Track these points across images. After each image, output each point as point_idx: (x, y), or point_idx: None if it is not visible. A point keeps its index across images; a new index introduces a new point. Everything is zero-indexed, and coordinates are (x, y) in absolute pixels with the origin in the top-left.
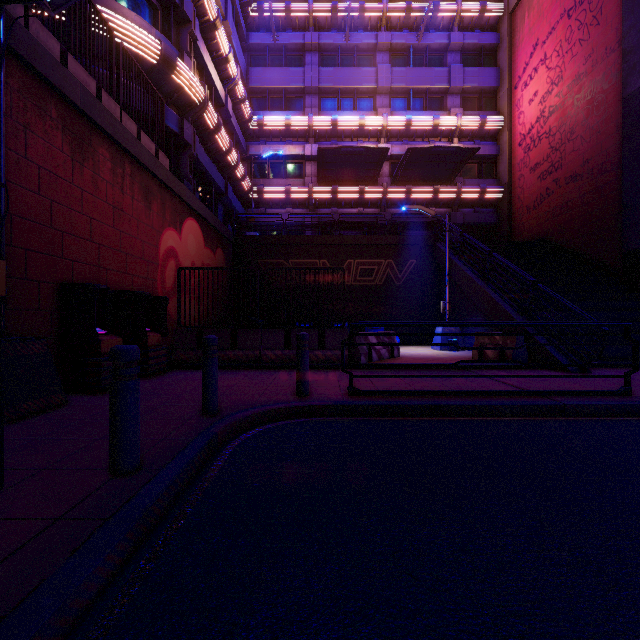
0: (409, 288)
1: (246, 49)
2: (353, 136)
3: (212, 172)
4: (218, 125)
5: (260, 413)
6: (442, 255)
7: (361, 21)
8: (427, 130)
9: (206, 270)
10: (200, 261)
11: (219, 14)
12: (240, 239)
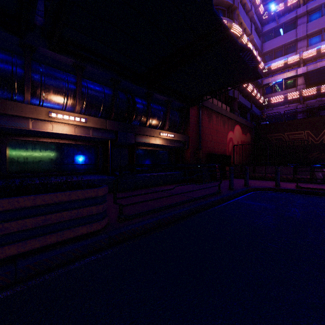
0: None
1: (261, 35)
2: None
3: (245, 103)
4: (247, 84)
5: (261, 188)
6: None
7: None
8: None
9: (242, 143)
10: (240, 140)
11: (248, 40)
12: (258, 127)
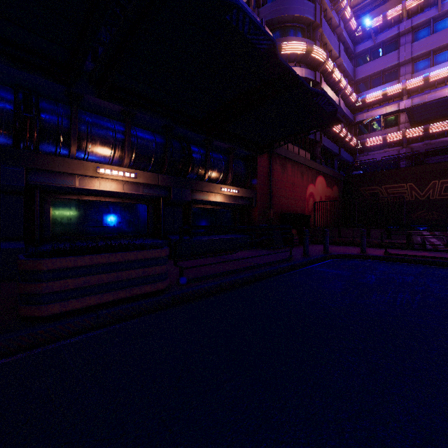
0: None
1: (353, 57)
2: (446, 81)
3: (330, 147)
4: None
5: (343, 254)
6: None
7: None
8: None
9: (327, 199)
10: (324, 195)
11: (334, 66)
12: (348, 177)
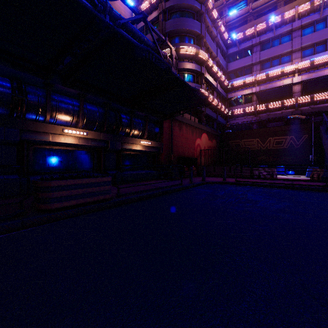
0: (303, 148)
1: (226, 56)
2: (278, 77)
3: (211, 114)
4: (213, 100)
5: (213, 182)
6: (320, 132)
7: (282, 21)
8: (326, 62)
9: (209, 148)
10: (207, 145)
11: (213, 63)
12: (222, 134)
